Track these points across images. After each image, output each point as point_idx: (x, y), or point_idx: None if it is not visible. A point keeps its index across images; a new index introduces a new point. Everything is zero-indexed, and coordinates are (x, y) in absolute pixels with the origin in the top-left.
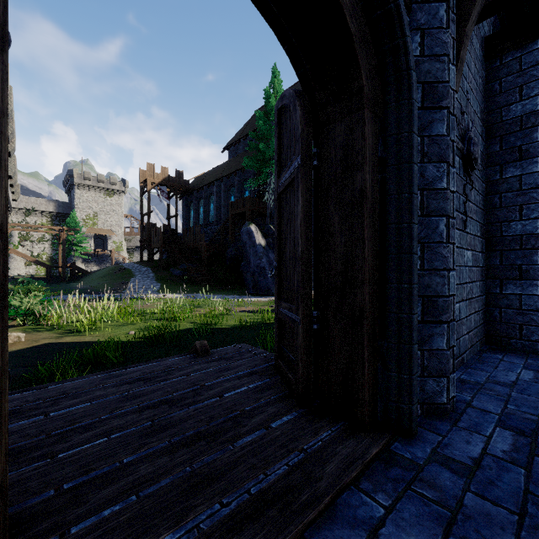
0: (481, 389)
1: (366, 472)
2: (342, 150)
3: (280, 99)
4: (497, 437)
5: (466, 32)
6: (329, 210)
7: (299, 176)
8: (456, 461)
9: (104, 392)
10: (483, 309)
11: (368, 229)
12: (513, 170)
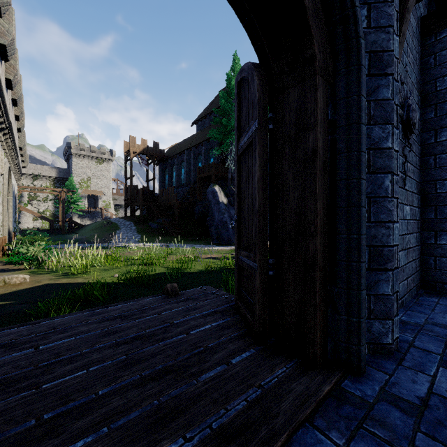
0: (421, 330)
1: (320, 409)
2: (295, 113)
3: (239, 73)
4: (441, 377)
5: (408, 7)
6: (284, 169)
7: (256, 138)
8: (405, 400)
9: (87, 327)
10: (419, 257)
11: (320, 185)
12: (446, 134)
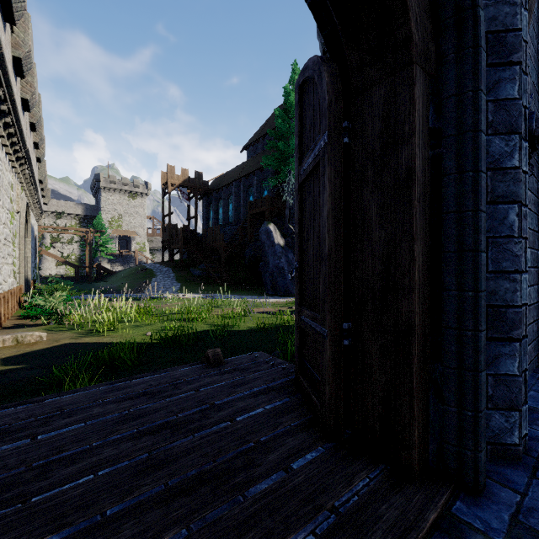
0: None
1: None
2: (381, 120)
3: (301, 73)
4: None
5: None
6: (364, 198)
7: (326, 157)
8: None
9: (102, 409)
10: None
11: (418, 220)
12: None
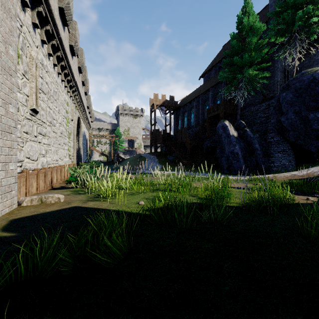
0: None
1: None
2: None
3: None
4: None
5: None
6: None
7: None
8: None
9: None
10: None
11: None
12: None
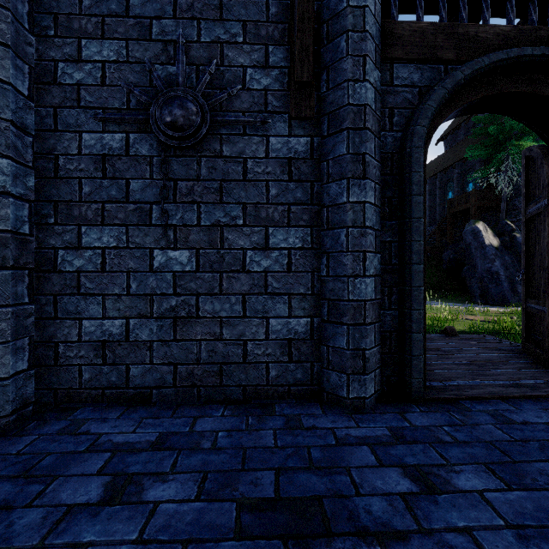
0: None
1: None
2: None
3: (527, 150)
4: None
5: None
6: None
7: (545, 213)
8: None
9: None
10: None
11: None
12: None
